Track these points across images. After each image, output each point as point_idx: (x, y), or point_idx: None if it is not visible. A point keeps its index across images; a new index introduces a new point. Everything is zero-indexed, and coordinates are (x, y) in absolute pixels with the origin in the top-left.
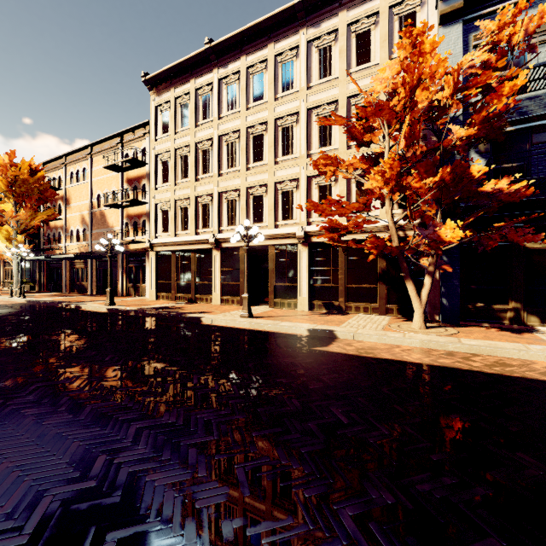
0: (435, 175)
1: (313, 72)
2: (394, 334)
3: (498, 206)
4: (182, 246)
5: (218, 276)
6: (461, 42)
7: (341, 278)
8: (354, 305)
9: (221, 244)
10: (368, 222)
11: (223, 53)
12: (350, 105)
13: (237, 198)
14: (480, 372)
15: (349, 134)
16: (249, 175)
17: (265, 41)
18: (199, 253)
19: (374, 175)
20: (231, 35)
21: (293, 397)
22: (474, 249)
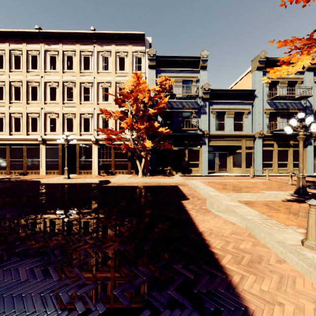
0: (144, 124)
1: (100, 66)
2: (131, 179)
3: (163, 136)
4: (16, 141)
5: (44, 159)
6: (155, 76)
7: (113, 160)
8: (118, 171)
9: (46, 141)
10: (123, 138)
11: (48, 37)
12: (116, 86)
13: (57, 117)
14: (152, 185)
15: (116, 102)
16: (65, 107)
17: (74, 41)
18: (29, 146)
19: (124, 123)
20: (54, 31)
21: (97, 195)
22: (159, 149)
